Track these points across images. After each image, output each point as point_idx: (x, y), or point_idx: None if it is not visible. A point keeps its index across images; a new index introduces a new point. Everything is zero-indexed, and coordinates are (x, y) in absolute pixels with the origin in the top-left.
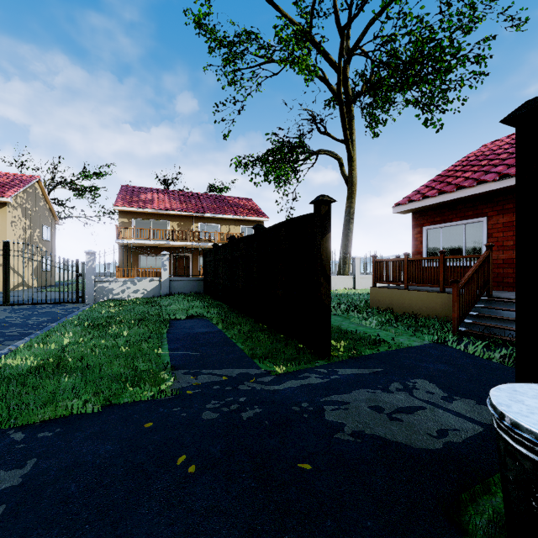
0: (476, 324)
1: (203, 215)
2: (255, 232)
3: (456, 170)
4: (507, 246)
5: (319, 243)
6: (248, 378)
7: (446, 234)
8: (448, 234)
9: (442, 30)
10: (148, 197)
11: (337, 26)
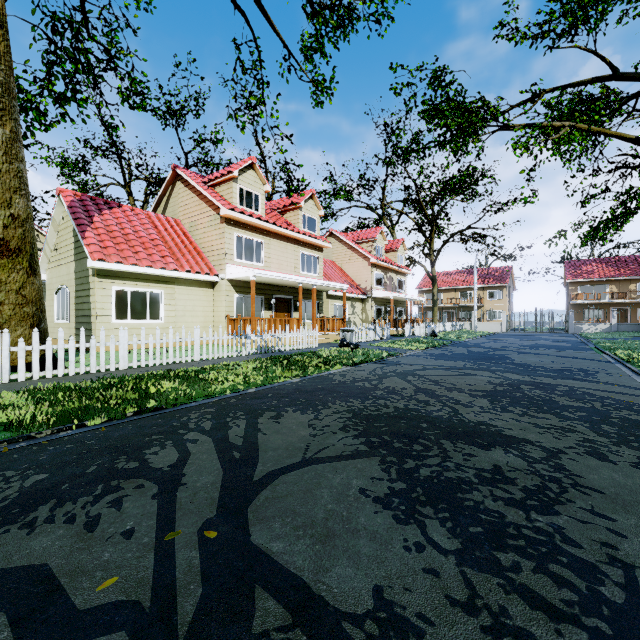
0: None
1: None
2: None
3: None
4: None
5: None
6: None
7: None
8: None
9: None
10: (588, 269)
11: None
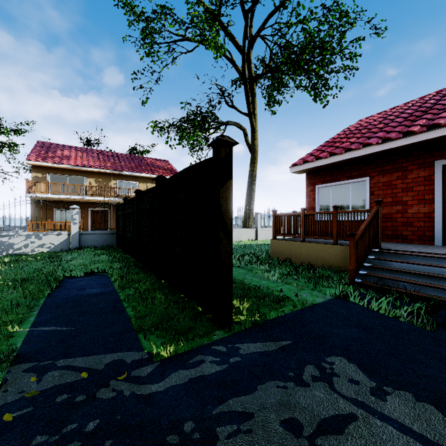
0: (370, 276)
1: (120, 173)
2: (157, 183)
3: (341, 137)
4: (386, 203)
5: (218, 191)
6: (119, 372)
7: (335, 191)
8: (336, 192)
9: (327, 23)
10: (65, 154)
11: (242, 9)
